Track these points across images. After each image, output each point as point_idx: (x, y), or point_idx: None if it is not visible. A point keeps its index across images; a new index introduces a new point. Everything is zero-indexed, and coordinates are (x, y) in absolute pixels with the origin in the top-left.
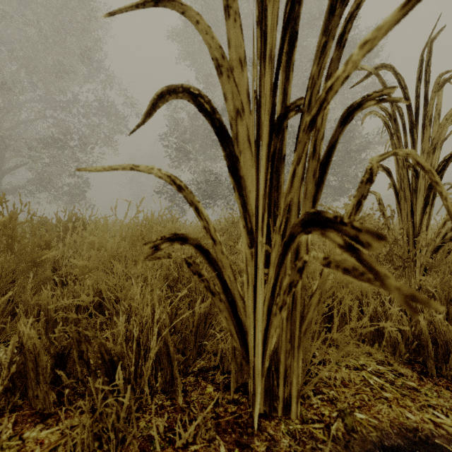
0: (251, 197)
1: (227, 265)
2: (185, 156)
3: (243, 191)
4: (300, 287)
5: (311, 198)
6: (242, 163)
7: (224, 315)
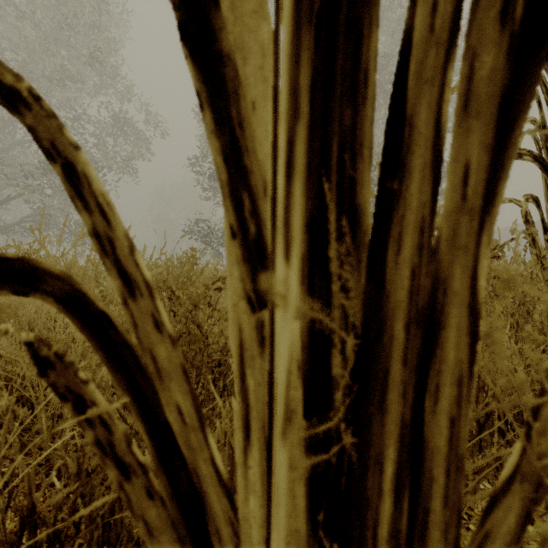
0: (259, 124)
1: (171, 370)
2: None
3: (229, 103)
4: (443, 460)
5: (492, 106)
6: (227, 5)
7: (161, 546)
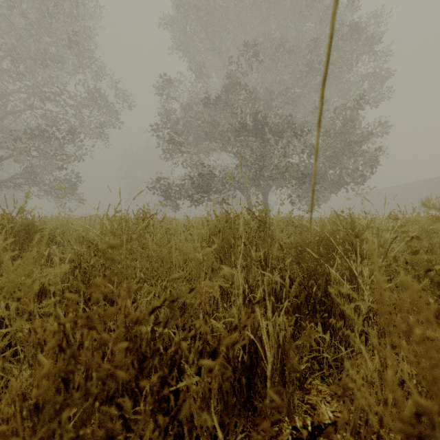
0: None
1: None
2: (177, 148)
3: None
4: None
5: None
6: None
7: None
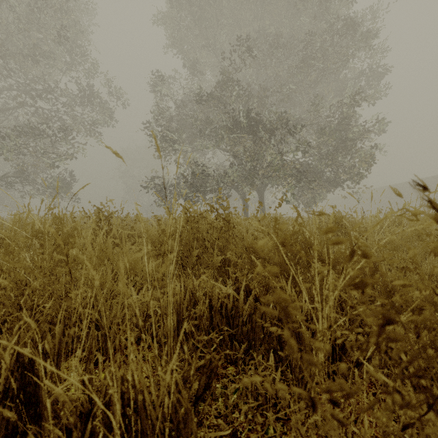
0: None
1: None
2: (170, 145)
3: None
4: None
5: None
6: None
7: None
